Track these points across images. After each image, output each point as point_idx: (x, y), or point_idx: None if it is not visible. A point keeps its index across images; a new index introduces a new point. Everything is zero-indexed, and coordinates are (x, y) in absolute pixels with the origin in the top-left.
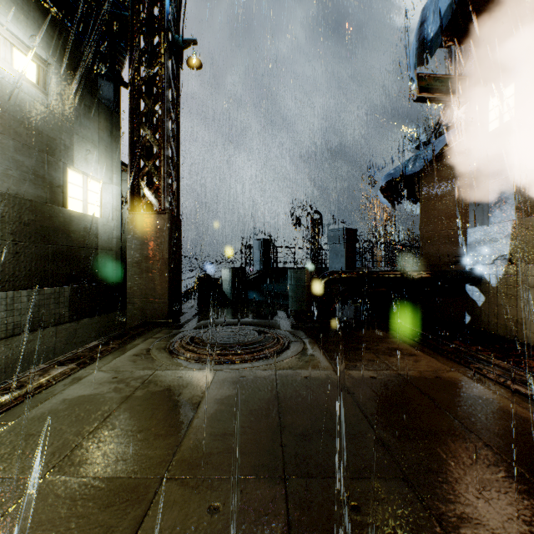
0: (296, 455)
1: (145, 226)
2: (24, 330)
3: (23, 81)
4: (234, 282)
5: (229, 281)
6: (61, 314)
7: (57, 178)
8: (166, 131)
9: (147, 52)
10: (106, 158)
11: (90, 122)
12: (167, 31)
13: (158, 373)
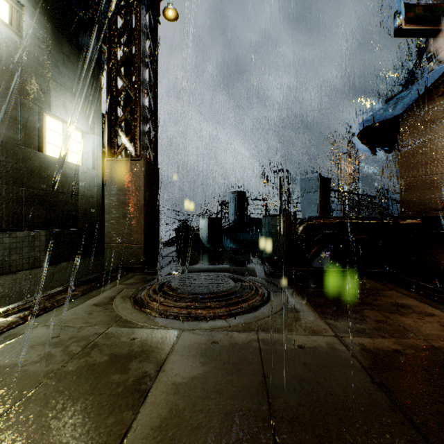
0: None
1: (122, 172)
2: None
3: None
4: (211, 231)
5: (205, 230)
6: (36, 257)
7: (32, 121)
8: (142, 78)
9: (126, 7)
10: (86, 108)
11: (69, 71)
12: None
13: (109, 331)
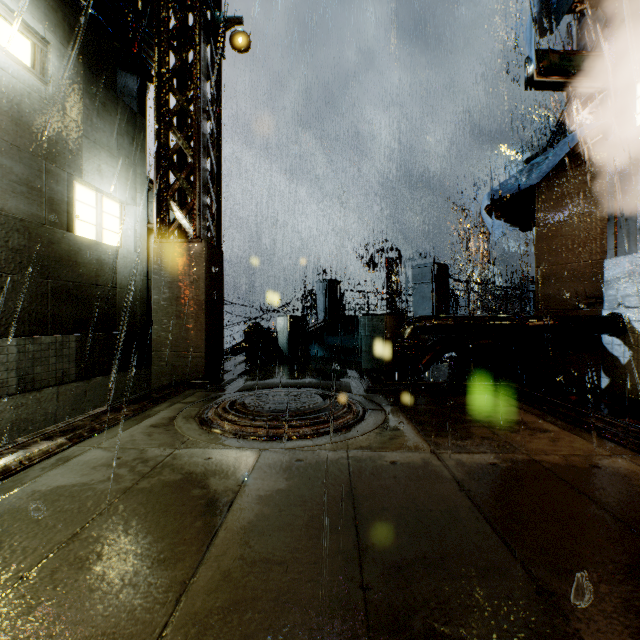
0: (389, 611)
1: (176, 258)
2: (12, 391)
3: (12, 62)
4: (292, 334)
5: (285, 333)
6: (65, 370)
7: (60, 192)
8: (202, 134)
9: (179, 37)
10: (127, 171)
11: (105, 123)
12: (203, 4)
13: (178, 452)
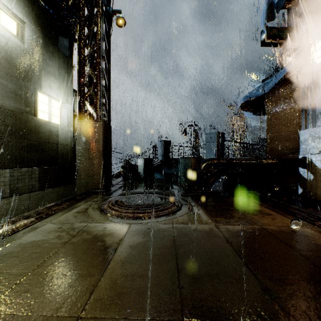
0: (192, 297)
1: (88, 129)
2: (7, 195)
3: (7, 32)
4: (146, 167)
5: (142, 167)
6: (33, 185)
7: (31, 97)
8: (101, 68)
9: (89, 19)
10: (63, 86)
11: (53, 62)
12: (102, 3)
13: (90, 225)
